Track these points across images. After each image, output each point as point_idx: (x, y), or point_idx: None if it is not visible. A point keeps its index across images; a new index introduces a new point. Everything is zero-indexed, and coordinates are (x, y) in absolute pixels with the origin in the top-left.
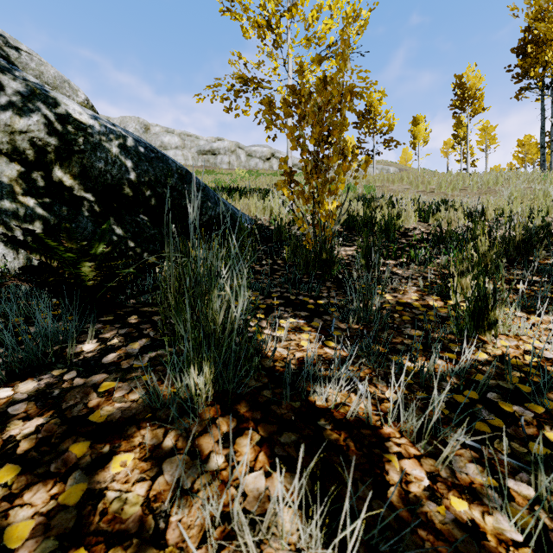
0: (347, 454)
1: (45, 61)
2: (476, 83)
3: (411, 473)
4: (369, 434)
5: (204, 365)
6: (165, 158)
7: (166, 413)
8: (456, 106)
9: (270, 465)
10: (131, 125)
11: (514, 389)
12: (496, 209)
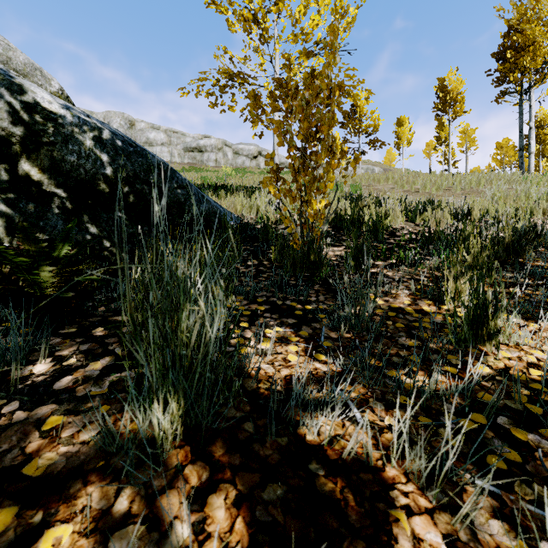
0: (346, 514)
1: (14, 47)
2: (457, 86)
3: (425, 538)
4: (370, 480)
5: (170, 400)
6: (145, 153)
7: (122, 460)
8: (439, 109)
9: (250, 538)
10: (116, 121)
11: (524, 410)
12: (481, 209)
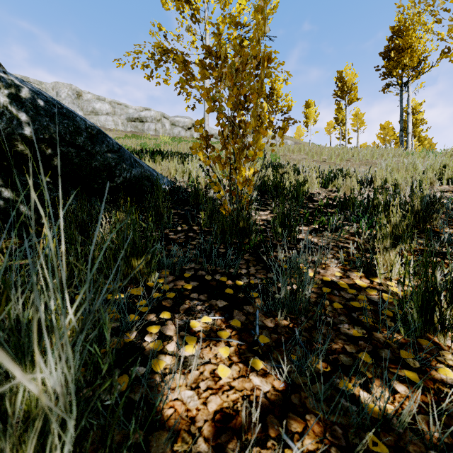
0: None
1: None
2: (352, 78)
3: None
4: None
5: None
6: (71, 115)
7: None
8: (338, 95)
9: None
10: (64, 91)
11: None
12: (380, 178)
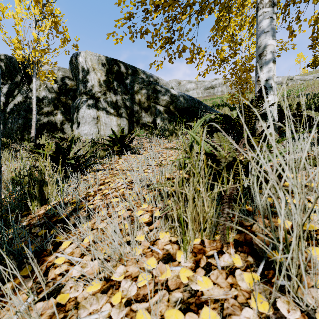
0: None
1: (163, 79)
2: None
3: None
4: None
5: None
6: (194, 99)
7: None
8: None
9: None
10: (173, 84)
11: None
12: None
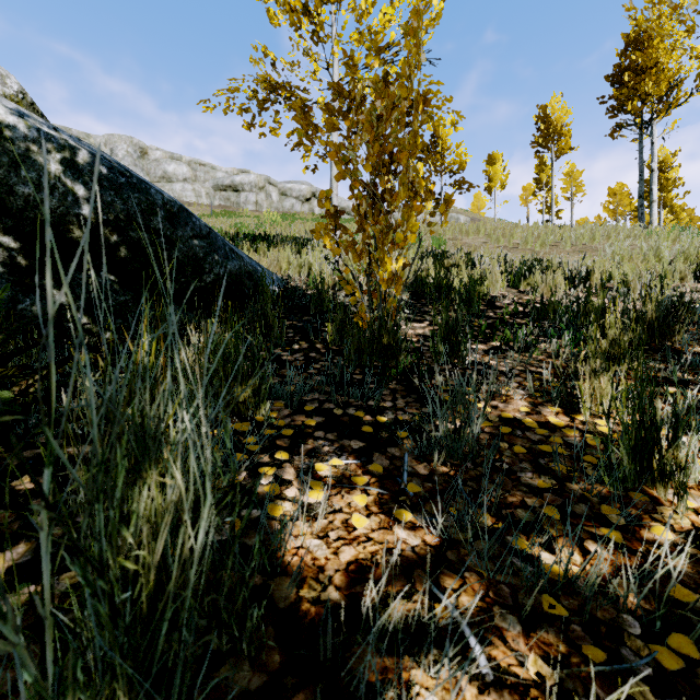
0: None
1: None
2: (562, 116)
3: None
4: None
5: None
6: (144, 186)
7: None
8: (539, 144)
9: None
10: (121, 147)
11: None
12: (602, 272)
